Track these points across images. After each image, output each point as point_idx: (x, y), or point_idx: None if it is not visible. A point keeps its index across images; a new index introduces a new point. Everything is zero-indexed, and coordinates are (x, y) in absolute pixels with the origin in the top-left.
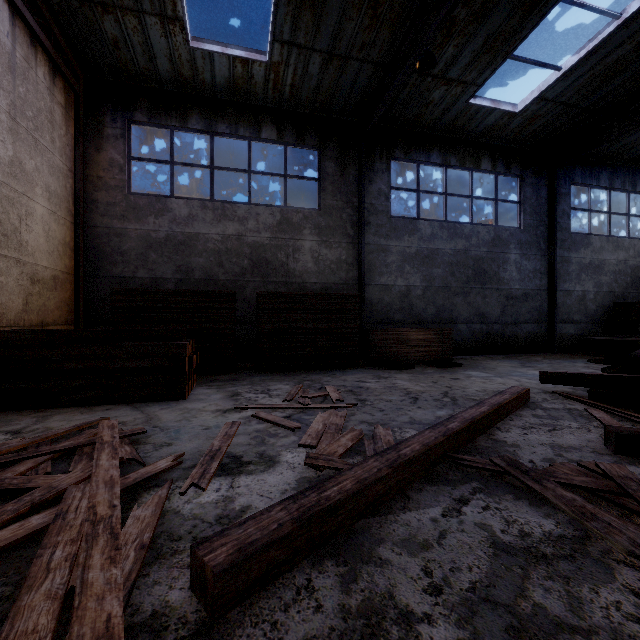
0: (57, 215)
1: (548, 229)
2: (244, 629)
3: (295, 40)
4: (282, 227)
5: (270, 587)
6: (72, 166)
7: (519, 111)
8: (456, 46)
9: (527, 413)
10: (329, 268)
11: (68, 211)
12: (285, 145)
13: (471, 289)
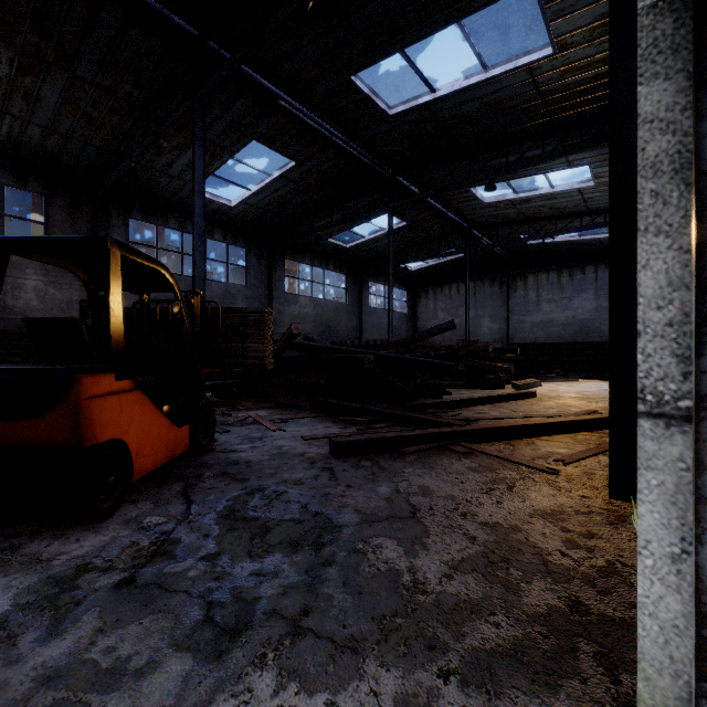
0: None
1: (268, 289)
2: None
3: (8, 111)
4: None
5: None
6: None
7: (234, 206)
8: (168, 159)
9: None
10: (58, 307)
11: None
12: (2, 185)
13: None
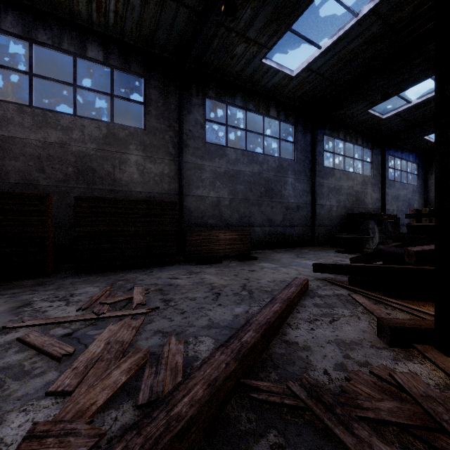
0: None
1: (311, 163)
2: None
3: None
4: (108, 140)
5: None
6: None
7: (295, 76)
8: (253, 9)
9: (309, 302)
10: (153, 180)
11: None
12: (112, 68)
13: (263, 201)
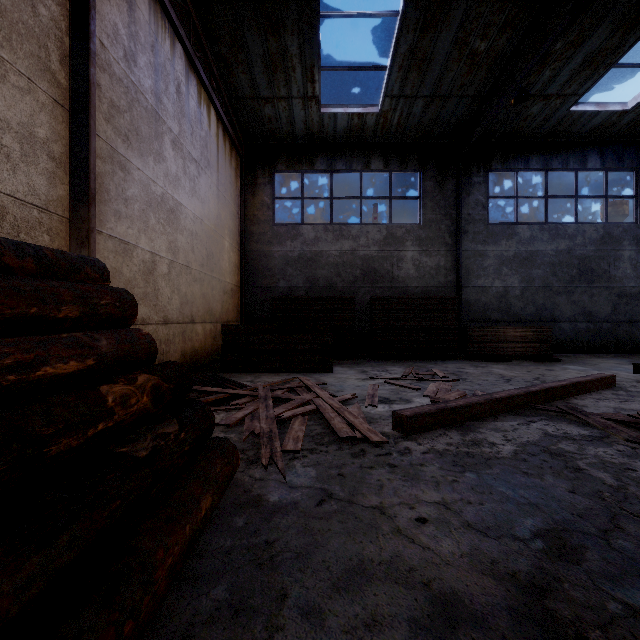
0: (232, 246)
1: None
2: (421, 438)
3: (402, 93)
4: (387, 241)
5: (427, 432)
6: (238, 209)
7: (630, 108)
8: (553, 69)
9: (608, 392)
10: (429, 274)
11: (237, 242)
12: (390, 172)
13: (575, 288)
